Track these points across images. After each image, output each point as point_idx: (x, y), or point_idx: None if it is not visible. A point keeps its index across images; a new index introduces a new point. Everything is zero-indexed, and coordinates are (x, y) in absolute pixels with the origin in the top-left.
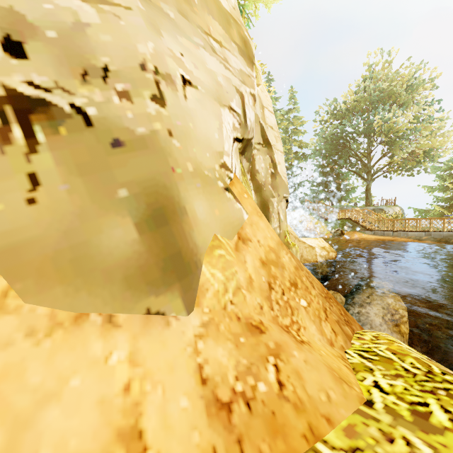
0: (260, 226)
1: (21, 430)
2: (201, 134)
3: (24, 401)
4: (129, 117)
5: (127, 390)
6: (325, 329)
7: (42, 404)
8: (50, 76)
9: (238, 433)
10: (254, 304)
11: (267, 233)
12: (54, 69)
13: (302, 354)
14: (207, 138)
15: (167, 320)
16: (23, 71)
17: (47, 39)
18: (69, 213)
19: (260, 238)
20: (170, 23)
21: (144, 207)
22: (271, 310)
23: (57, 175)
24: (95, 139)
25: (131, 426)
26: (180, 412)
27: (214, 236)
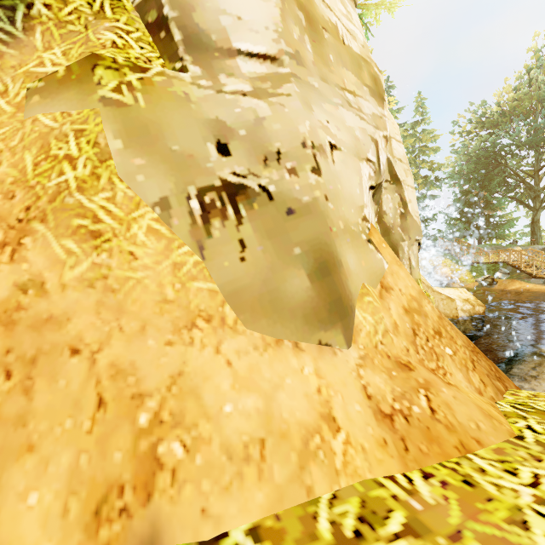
0: (400, 275)
1: (270, 401)
2: (346, 192)
3: (266, 386)
4: (297, 189)
5: (319, 392)
6: (473, 378)
7: (275, 389)
8: (245, 165)
9: (400, 434)
10: (401, 347)
11: (408, 283)
12: (247, 159)
13: (451, 391)
14: (351, 195)
15: (334, 351)
16: (229, 165)
17: (240, 138)
18: (265, 267)
19: (401, 287)
20: (316, 94)
21: (312, 261)
22: (417, 353)
23: (255, 239)
24: (275, 210)
25: (327, 413)
26: (356, 413)
27: (362, 285)
